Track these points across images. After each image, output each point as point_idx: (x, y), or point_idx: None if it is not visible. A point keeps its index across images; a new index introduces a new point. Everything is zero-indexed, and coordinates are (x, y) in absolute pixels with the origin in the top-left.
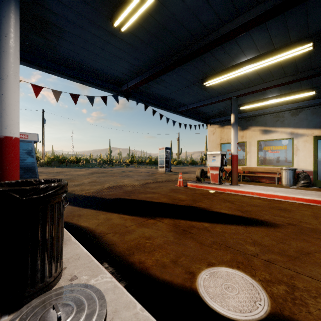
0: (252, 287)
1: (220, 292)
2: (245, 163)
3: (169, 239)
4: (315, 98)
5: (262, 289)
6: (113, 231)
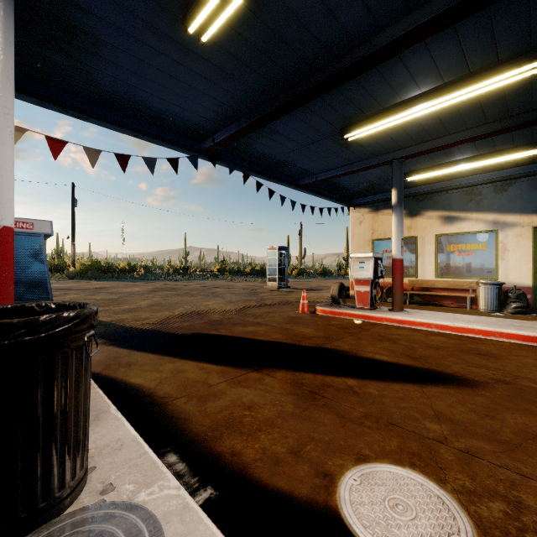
0: (441, 504)
1: (383, 515)
2: (414, 274)
3: (286, 410)
4: (536, 161)
5: (460, 508)
6: (186, 394)
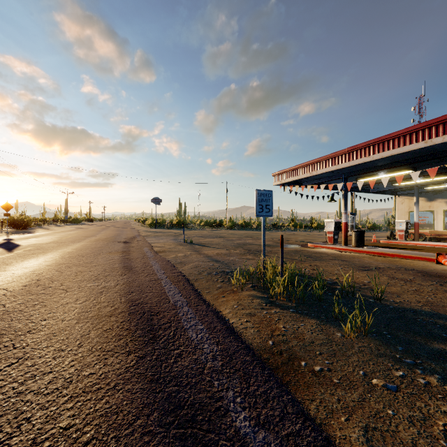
0: None
1: None
2: (432, 228)
3: None
4: None
5: None
6: None
